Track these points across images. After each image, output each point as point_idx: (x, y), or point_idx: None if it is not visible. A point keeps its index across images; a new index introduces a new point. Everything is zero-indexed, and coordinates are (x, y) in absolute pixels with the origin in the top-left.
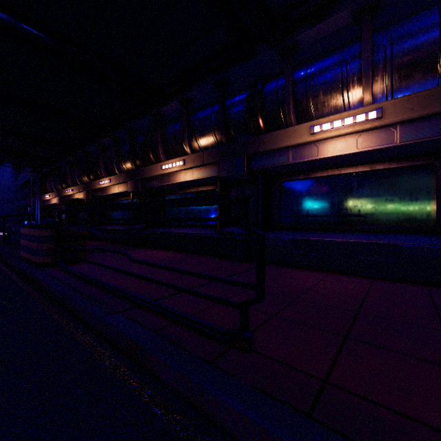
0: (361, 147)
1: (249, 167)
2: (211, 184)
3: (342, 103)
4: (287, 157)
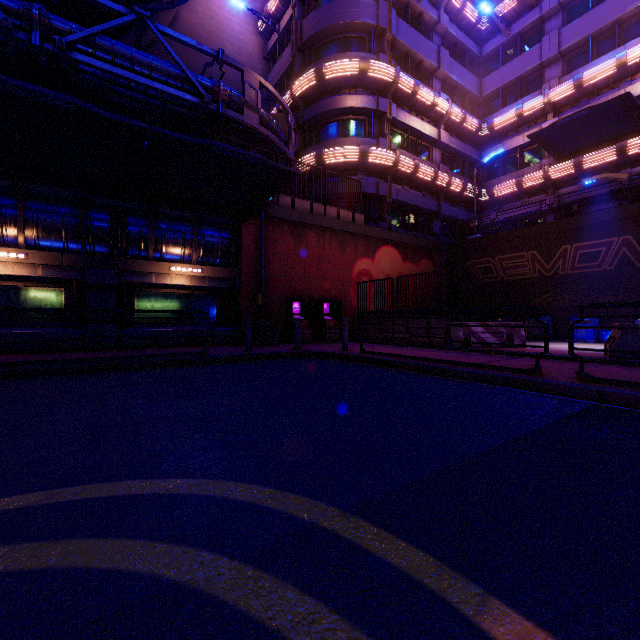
0: (193, 283)
1: (118, 278)
2: (55, 282)
3: (181, 255)
4: (151, 278)
